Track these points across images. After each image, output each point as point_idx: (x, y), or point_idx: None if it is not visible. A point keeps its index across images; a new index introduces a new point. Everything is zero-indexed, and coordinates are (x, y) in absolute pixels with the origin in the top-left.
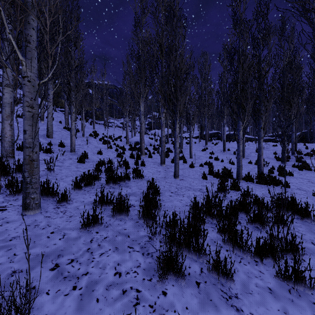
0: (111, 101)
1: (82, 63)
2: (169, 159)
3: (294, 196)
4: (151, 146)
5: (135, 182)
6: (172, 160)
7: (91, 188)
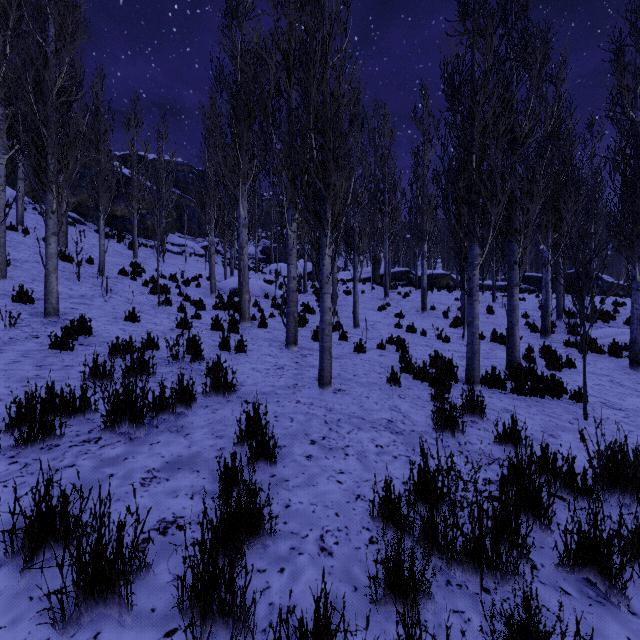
0: (182, 199)
1: (99, 98)
2: (308, 330)
3: None
4: (267, 300)
5: (208, 411)
6: (313, 335)
7: (47, 448)
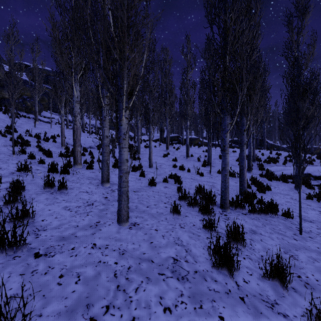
0: (52, 92)
1: None
2: None
3: None
4: (99, 150)
5: None
6: None
7: None
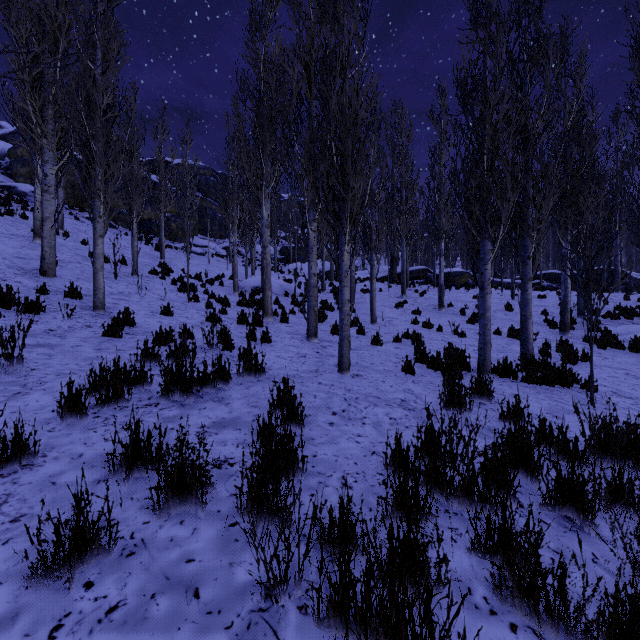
0: (204, 202)
1: (133, 110)
2: (326, 325)
3: (638, 423)
4: (287, 298)
5: (243, 387)
6: (332, 329)
7: (119, 408)
